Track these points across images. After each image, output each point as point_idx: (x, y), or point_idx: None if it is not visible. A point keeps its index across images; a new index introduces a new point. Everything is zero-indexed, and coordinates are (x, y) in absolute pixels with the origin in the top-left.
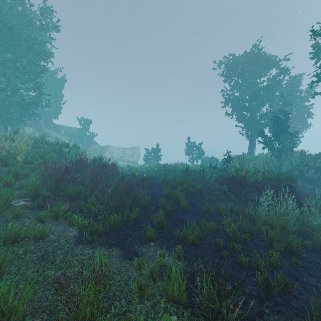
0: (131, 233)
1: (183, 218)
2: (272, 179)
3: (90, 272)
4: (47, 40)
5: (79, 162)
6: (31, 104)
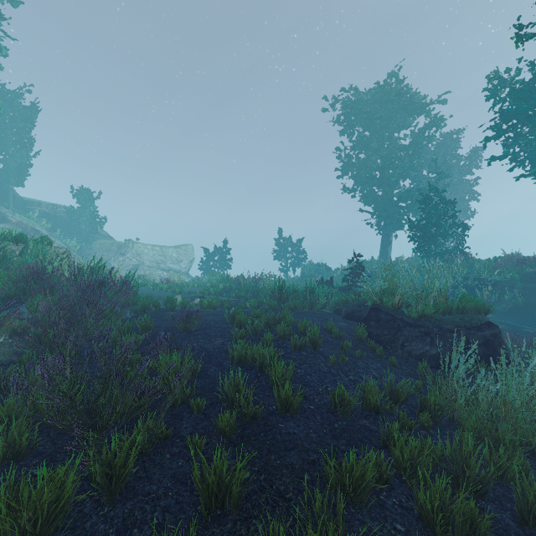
0: None
1: (282, 433)
2: (451, 310)
3: None
4: None
5: (33, 277)
6: None
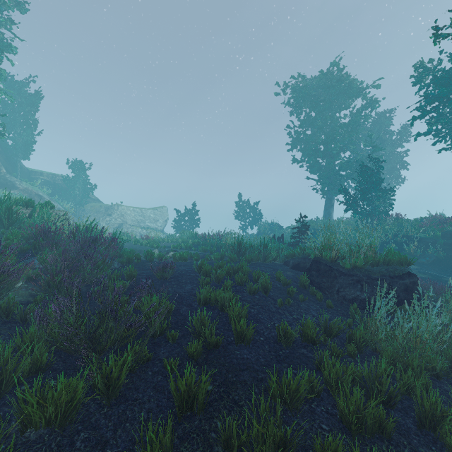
0: (109, 436)
1: (238, 358)
2: (379, 262)
3: None
4: (2, 23)
5: (41, 235)
6: None
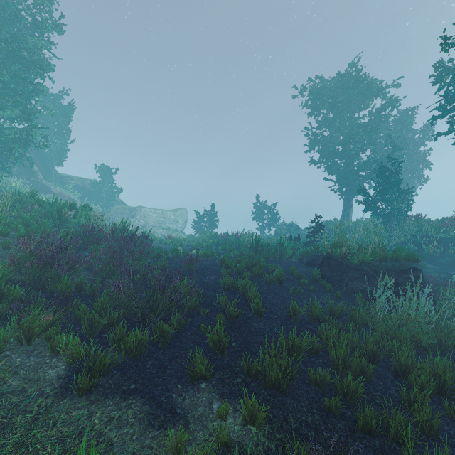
0: (167, 364)
1: (255, 328)
2: (386, 259)
3: None
4: (44, 45)
5: (89, 233)
6: (17, 141)
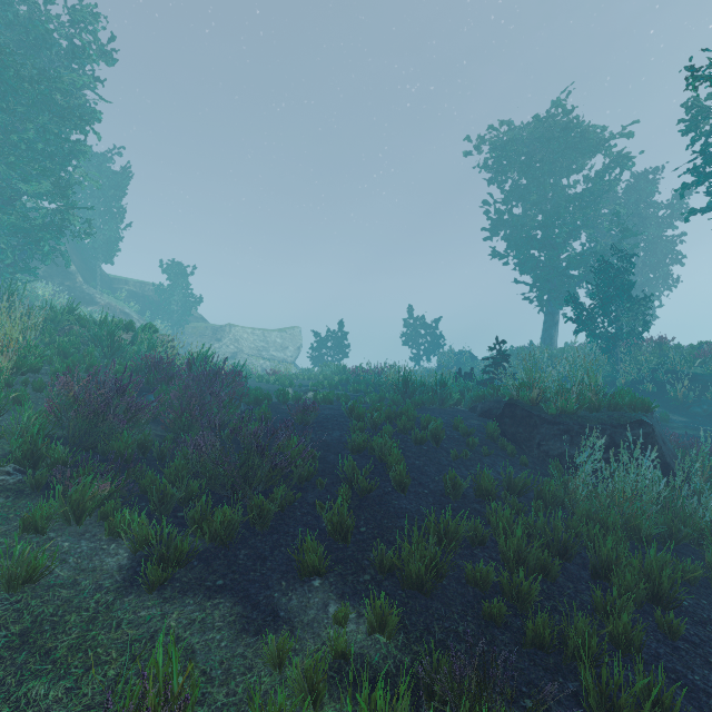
0: (267, 554)
1: (395, 507)
2: (600, 407)
3: (136, 698)
4: (85, 83)
5: (155, 367)
6: (46, 229)
